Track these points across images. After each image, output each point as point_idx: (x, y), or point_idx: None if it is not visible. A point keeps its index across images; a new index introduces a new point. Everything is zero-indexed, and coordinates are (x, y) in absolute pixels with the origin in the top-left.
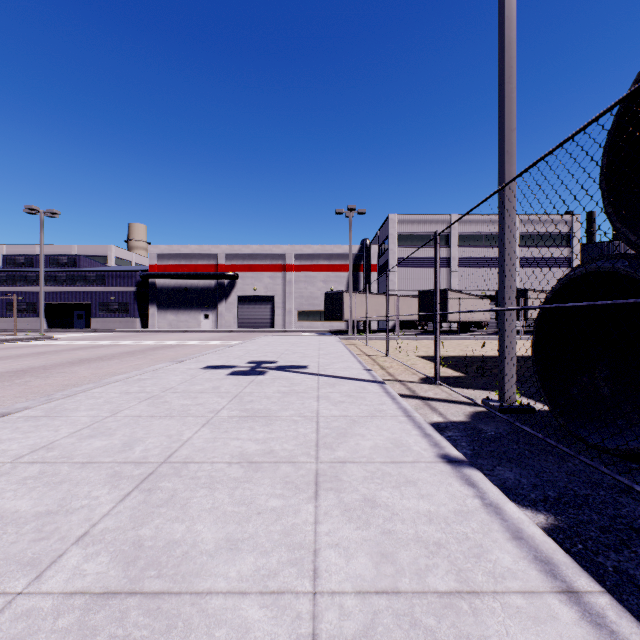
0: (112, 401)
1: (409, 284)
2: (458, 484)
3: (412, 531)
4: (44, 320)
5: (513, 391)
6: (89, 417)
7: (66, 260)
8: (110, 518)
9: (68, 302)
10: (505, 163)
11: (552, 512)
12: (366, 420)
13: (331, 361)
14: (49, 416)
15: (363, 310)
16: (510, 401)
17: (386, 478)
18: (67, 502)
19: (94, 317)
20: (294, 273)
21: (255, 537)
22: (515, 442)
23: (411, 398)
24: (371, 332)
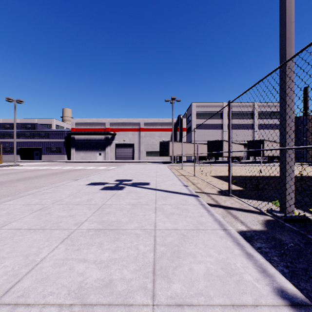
0: (11, 212)
1: (202, 138)
2: None
3: None
4: (19, 156)
5: (292, 205)
6: None
7: (30, 126)
8: None
9: (31, 147)
10: (286, 46)
11: None
12: (193, 234)
13: (163, 179)
14: None
15: (179, 151)
16: (290, 212)
17: None
18: None
19: (44, 154)
20: (144, 132)
21: None
22: None
23: (216, 207)
24: (183, 162)
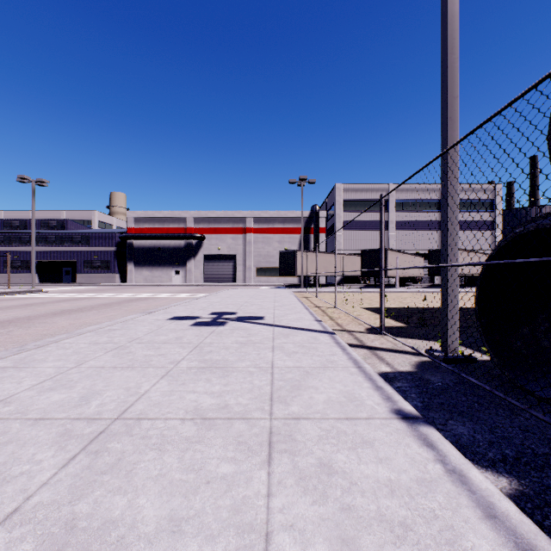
0: (80, 351)
1: (353, 244)
2: (416, 445)
3: (374, 507)
4: (36, 275)
5: (456, 342)
6: (54, 368)
7: (55, 223)
8: (47, 489)
9: (57, 260)
10: (448, 129)
11: (514, 475)
12: (319, 371)
13: (285, 312)
14: (16, 367)
15: (313, 267)
16: (453, 351)
17: (341, 438)
18: (7, 468)
19: (79, 273)
20: (253, 235)
21: (201, 515)
22: (463, 393)
23: (359, 348)
24: (320, 286)
